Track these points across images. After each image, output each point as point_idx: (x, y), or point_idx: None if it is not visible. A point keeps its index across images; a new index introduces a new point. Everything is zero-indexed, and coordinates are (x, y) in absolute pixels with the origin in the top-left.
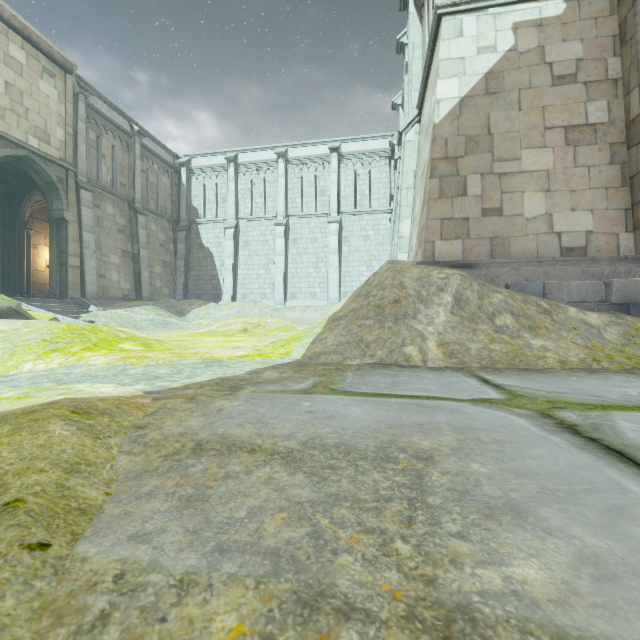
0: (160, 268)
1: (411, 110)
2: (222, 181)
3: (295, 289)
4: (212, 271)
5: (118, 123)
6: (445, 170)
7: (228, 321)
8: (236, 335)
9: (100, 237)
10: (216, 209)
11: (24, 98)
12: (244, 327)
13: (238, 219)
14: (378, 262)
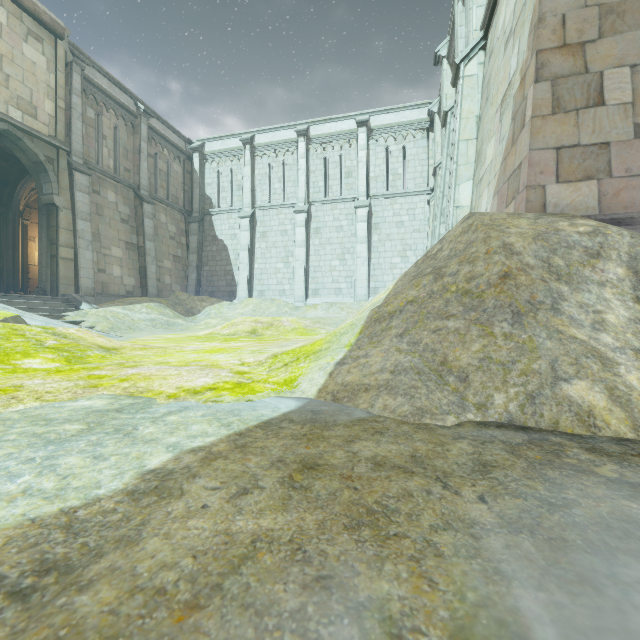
0: (170, 263)
1: (472, 33)
2: (237, 166)
3: (317, 285)
4: (226, 266)
5: (121, 101)
6: (562, 66)
7: (236, 321)
8: (239, 339)
9: (99, 227)
10: (231, 198)
11: (4, 63)
12: (253, 328)
13: (254, 208)
14: (414, 252)
